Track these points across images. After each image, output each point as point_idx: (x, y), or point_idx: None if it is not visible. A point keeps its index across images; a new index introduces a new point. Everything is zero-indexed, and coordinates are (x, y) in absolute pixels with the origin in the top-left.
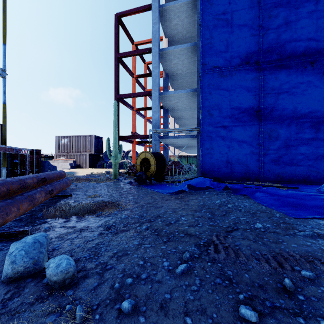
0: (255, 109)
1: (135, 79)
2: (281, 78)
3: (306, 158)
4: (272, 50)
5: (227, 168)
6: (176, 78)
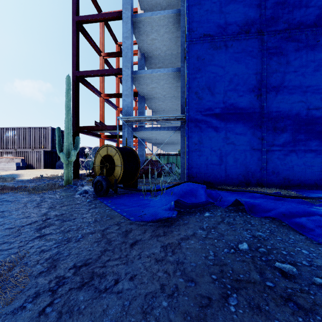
0: (256, 92)
1: (103, 59)
2: (288, 54)
3: (318, 156)
4: (277, 17)
5: (221, 169)
6: (154, 61)
